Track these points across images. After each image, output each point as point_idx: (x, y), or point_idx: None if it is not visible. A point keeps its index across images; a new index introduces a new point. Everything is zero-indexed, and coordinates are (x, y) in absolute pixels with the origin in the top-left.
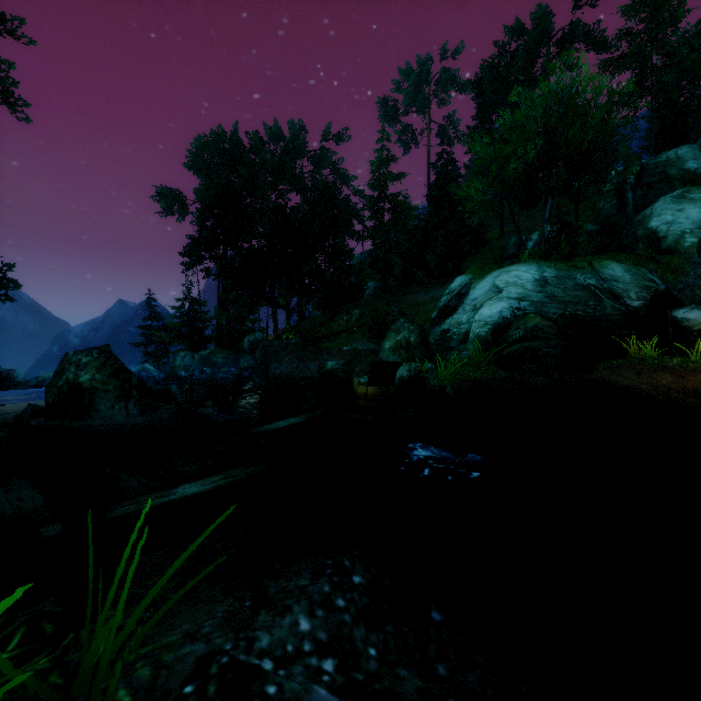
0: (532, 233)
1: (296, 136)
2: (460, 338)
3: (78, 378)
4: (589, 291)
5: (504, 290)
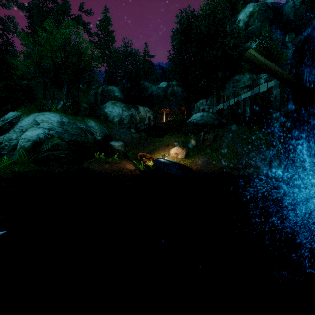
0: (61, 101)
1: None
2: (10, 148)
3: None
4: (83, 131)
5: (41, 124)
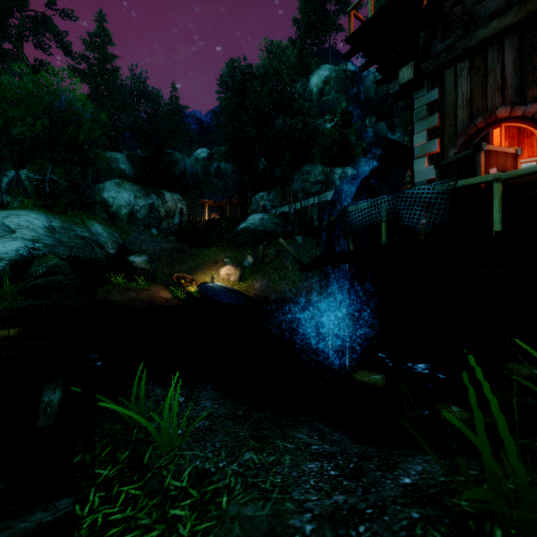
0: (8, 170)
1: None
2: None
3: None
4: (86, 241)
5: (18, 231)
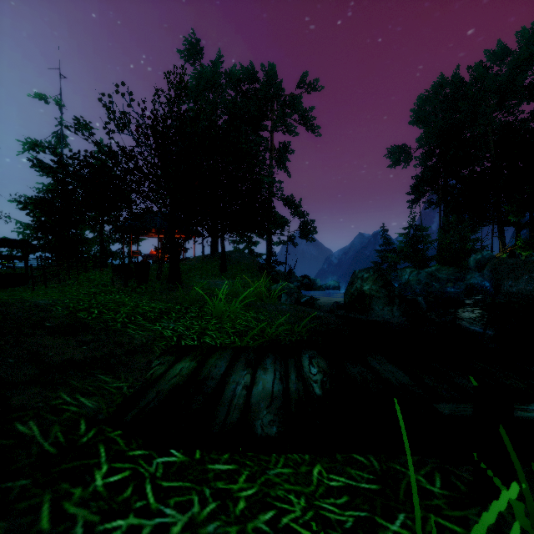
0: None
1: (527, 43)
2: None
3: (362, 287)
4: None
5: None
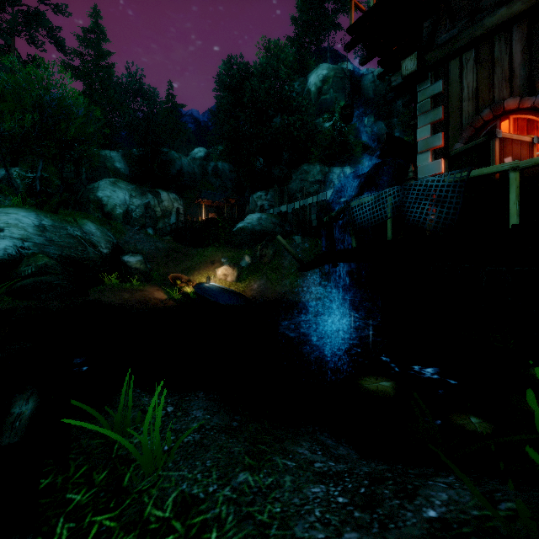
0: None
1: None
2: None
3: None
4: (78, 240)
5: (6, 230)
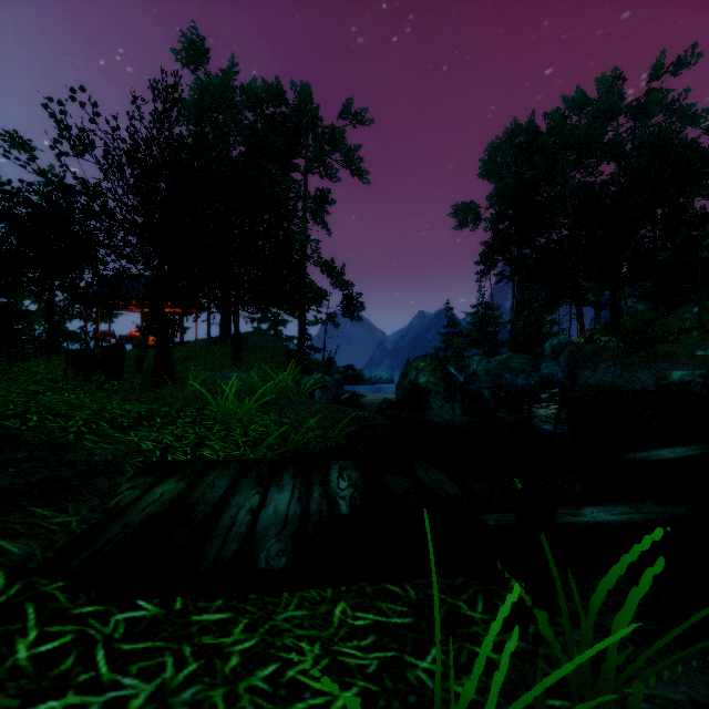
0: None
1: (607, 93)
2: None
3: (417, 380)
4: None
5: None
